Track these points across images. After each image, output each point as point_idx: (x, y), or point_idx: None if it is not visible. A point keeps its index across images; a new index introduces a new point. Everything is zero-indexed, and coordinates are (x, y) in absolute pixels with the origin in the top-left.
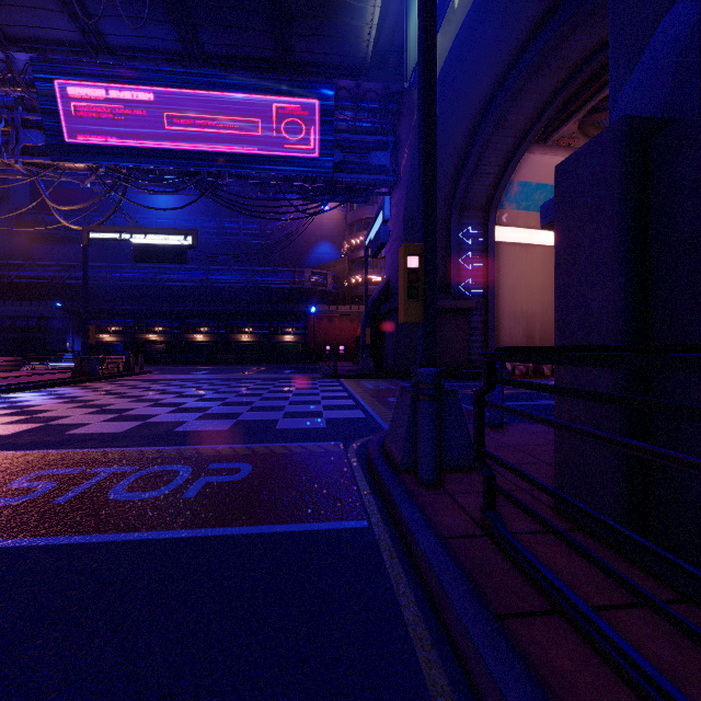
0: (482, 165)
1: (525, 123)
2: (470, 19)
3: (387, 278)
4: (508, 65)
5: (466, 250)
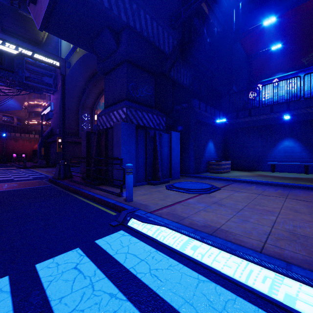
0: (90, 95)
1: (102, 87)
2: (82, 58)
3: (51, 127)
4: (95, 72)
5: (84, 121)
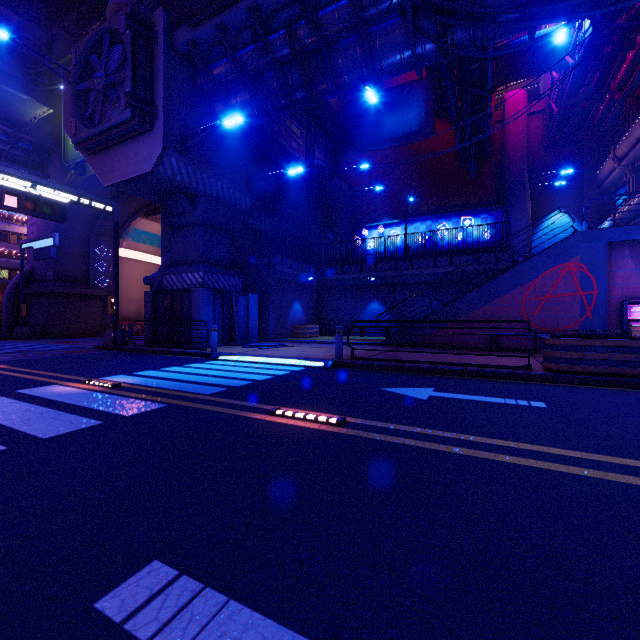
0: None
1: (137, 207)
2: None
3: (31, 267)
4: None
5: (100, 259)
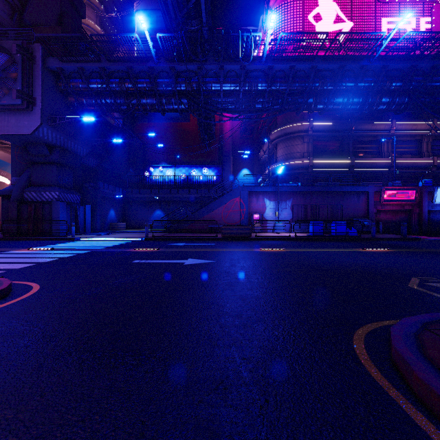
0: None
1: None
2: None
3: None
4: None
5: None
